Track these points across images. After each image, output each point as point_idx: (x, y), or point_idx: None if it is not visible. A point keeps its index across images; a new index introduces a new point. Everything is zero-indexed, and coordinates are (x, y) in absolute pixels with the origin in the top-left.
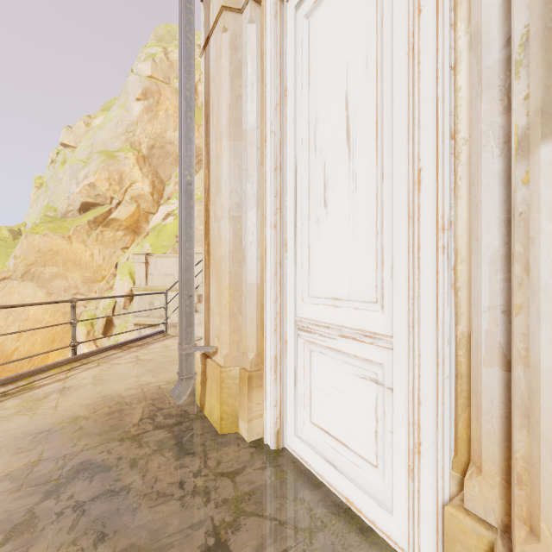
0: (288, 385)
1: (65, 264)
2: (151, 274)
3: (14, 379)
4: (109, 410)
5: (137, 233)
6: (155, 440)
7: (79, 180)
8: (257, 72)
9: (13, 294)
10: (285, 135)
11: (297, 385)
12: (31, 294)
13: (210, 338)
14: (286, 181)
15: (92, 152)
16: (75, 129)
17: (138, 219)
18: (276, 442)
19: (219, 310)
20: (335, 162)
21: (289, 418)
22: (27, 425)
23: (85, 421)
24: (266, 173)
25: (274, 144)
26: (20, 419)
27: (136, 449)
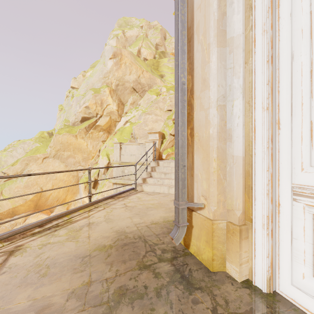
0: (281, 241)
1: (74, 150)
2: (122, 154)
3: (61, 215)
4: (122, 242)
5: (110, 132)
6: (164, 271)
7: (81, 105)
8: None
9: (49, 166)
10: (277, 32)
11: (293, 242)
12: (58, 166)
13: (193, 197)
14: (279, 70)
15: (87, 89)
16: (78, 79)
17: (110, 125)
18: (268, 286)
19: (206, 177)
20: None
21: (283, 269)
22: (75, 250)
23: (110, 250)
24: (255, 67)
25: (266, 41)
26: (70, 244)
27: (154, 279)
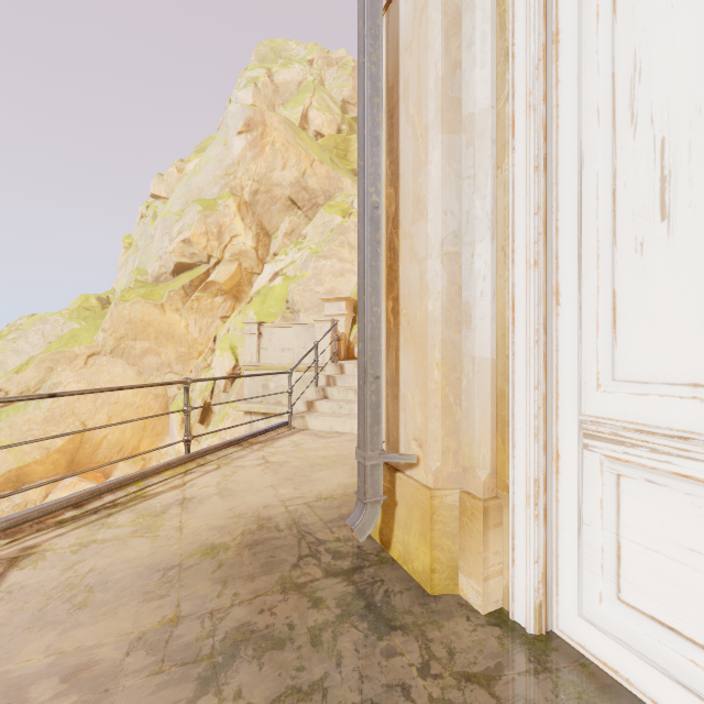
0: (562, 530)
1: (157, 337)
2: (264, 349)
3: (123, 483)
4: (251, 537)
5: (238, 298)
6: (333, 596)
7: (173, 237)
8: (491, 17)
9: (102, 373)
10: (554, 109)
11: (583, 531)
12: (121, 373)
13: (398, 441)
14: (558, 186)
15: (187, 202)
16: (167, 177)
17: (239, 281)
18: (538, 621)
19: (422, 400)
20: (696, 132)
21: (564, 586)
22: (149, 554)
23: (224, 554)
24: (515, 178)
25: (534, 126)
26: (139, 544)
27: (310, 611)
